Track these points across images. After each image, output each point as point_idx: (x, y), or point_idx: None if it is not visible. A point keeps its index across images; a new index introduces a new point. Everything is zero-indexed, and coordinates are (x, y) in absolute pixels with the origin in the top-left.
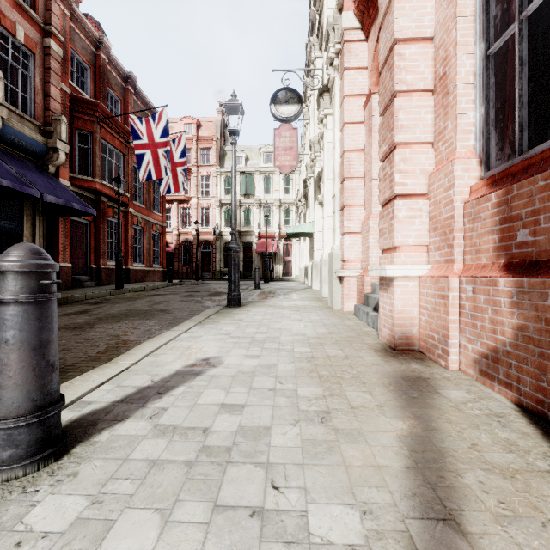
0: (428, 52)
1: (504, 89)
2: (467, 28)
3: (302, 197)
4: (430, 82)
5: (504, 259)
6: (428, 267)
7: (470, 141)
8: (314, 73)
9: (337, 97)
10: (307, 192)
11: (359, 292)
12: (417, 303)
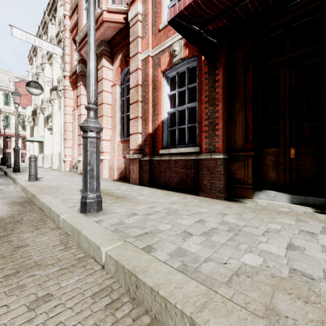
0: None
1: None
2: None
3: (29, 117)
4: None
5: None
6: None
7: None
8: (44, 68)
9: (62, 103)
10: (35, 117)
11: (71, 165)
12: None
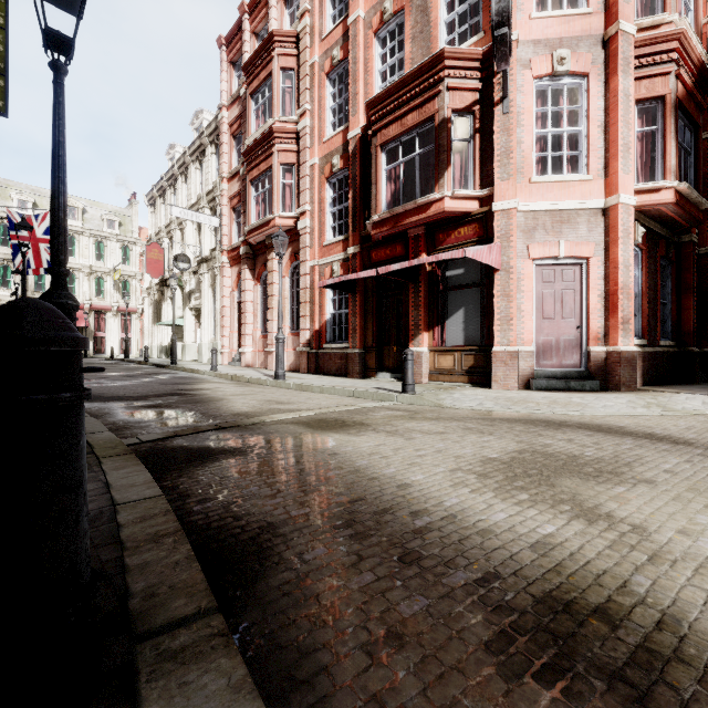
0: (253, 305)
1: (265, 319)
2: (259, 306)
3: (152, 288)
4: (253, 311)
5: (264, 349)
6: (253, 350)
7: (260, 327)
8: (185, 228)
9: (219, 282)
10: (164, 289)
11: (230, 357)
12: (251, 357)
